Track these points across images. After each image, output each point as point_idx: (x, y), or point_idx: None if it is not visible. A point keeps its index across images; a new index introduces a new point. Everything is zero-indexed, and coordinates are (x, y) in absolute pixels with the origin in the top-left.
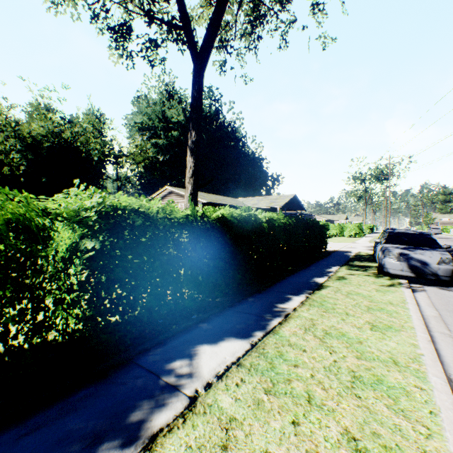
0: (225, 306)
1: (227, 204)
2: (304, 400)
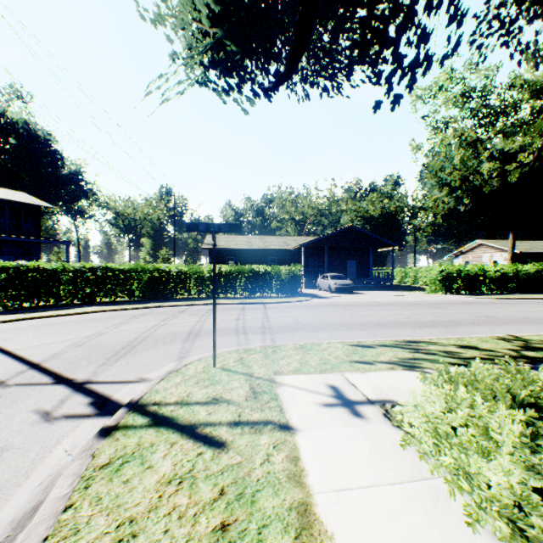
0: (526, 293)
1: (542, 251)
2: (537, 296)
